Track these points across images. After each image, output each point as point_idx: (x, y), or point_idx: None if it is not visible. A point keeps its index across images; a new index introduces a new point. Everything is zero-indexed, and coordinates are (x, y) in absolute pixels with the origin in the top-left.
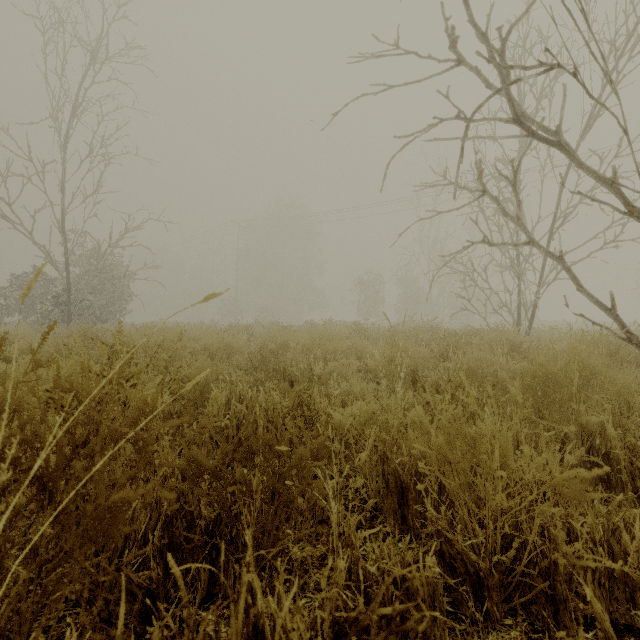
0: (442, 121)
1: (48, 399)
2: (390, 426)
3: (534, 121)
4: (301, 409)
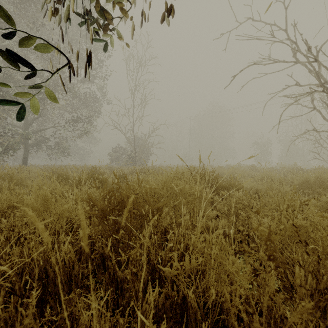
0: (289, 86)
1: (204, 174)
2: (258, 188)
3: None
4: None
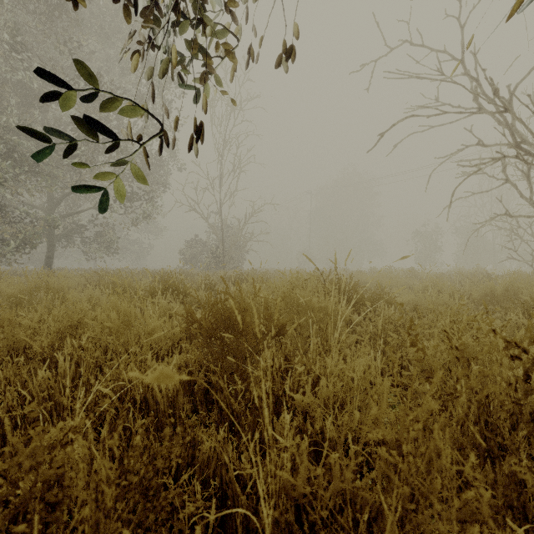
0: (467, 147)
1: (337, 282)
2: (418, 303)
3: (532, 144)
4: None
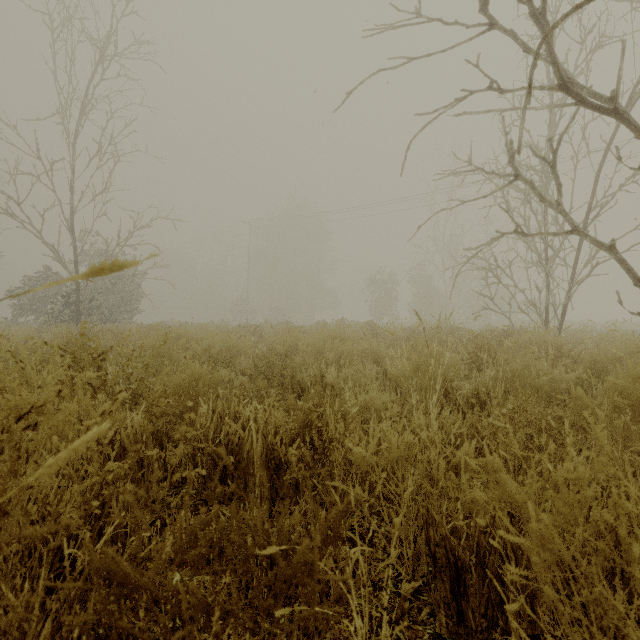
0: (471, 93)
1: None
2: (434, 469)
3: (583, 87)
4: (310, 431)
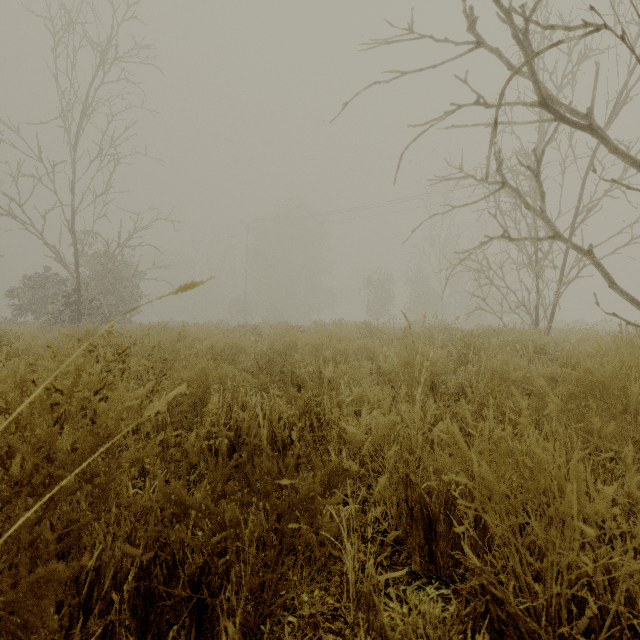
0: (460, 107)
1: None
2: (413, 443)
3: (562, 104)
4: (309, 418)
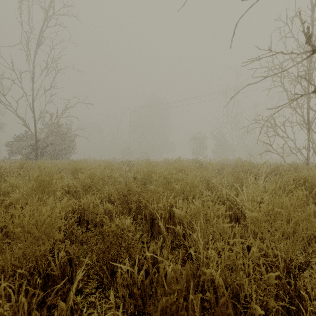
0: None
1: None
2: None
3: None
4: None
